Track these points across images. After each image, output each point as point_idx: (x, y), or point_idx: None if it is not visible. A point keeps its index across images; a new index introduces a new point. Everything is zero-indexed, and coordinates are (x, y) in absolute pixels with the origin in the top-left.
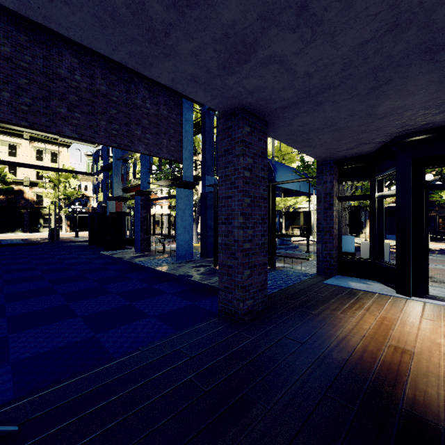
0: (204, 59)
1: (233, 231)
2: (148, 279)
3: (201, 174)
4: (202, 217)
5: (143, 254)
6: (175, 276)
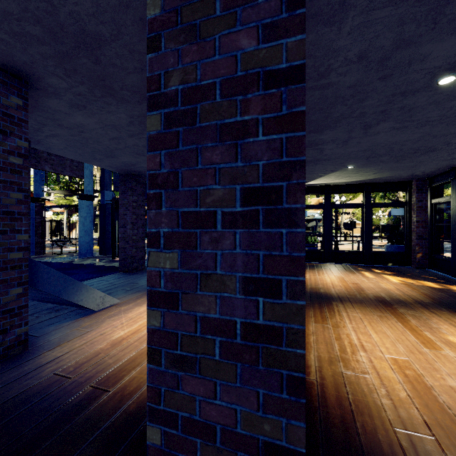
0: (115, 164)
1: (127, 231)
2: (58, 269)
3: (101, 189)
4: (101, 223)
5: (40, 256)
6: (83, 265)
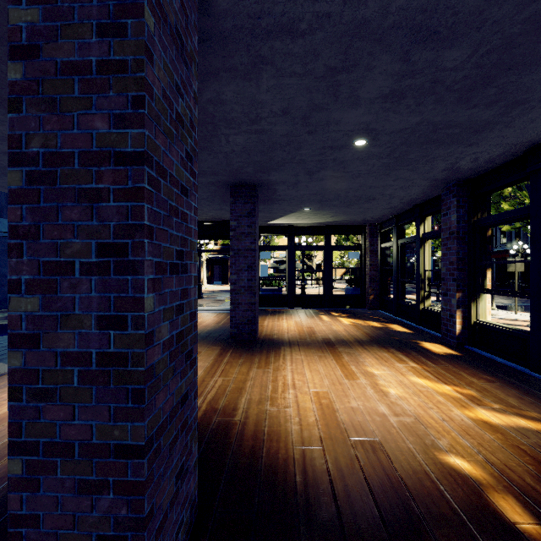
0: None
1: None
2: None
3: None
4: None
5: None
6: None
